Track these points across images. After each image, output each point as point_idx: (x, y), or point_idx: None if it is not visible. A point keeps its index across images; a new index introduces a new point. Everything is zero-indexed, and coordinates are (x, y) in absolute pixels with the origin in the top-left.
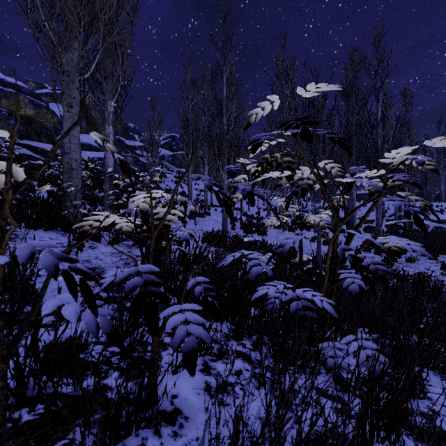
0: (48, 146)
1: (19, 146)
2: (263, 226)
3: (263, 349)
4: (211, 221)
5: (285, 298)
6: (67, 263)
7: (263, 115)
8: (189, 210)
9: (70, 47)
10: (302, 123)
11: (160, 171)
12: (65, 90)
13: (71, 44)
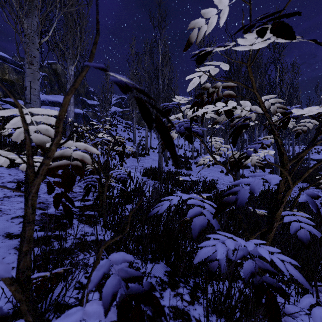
0: None
1: (4, 103)
2: (189, 163)
3: (201, 300)
4: (150, 159)
5: (234, 256)
6: (14, 199)
7: (206, 33)
8: (129, 150)
9: (29, 12)
10: (271, 19)
11: (113, 123)
12: (26, 49)
13: (32, 11)
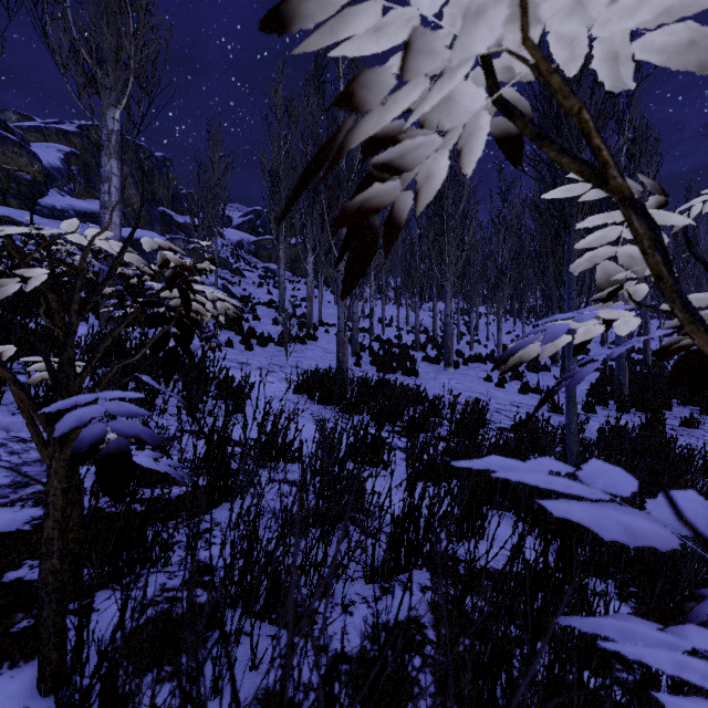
0: (20, 214)
1: None
2: (411, 360)
3: None
4: (318, 350)
5: None
6: None
7: None
8: (225, 310)
9: None
10: None
11: (234, 267)
12: None
13: None
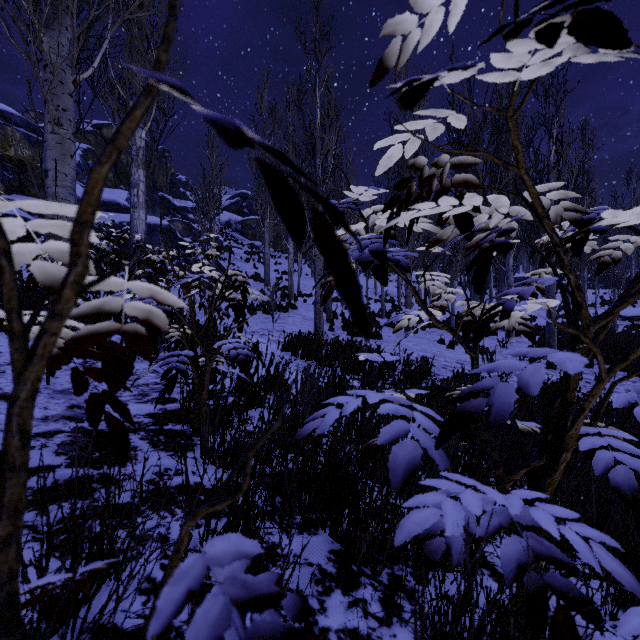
0: None
1: None
2: (376, 325)
3: (406, 614)
4: (298, 317)
5: (481, 527)
6: None
7: (419, 47)
8: (255, 299)
9: (53, 20)
10: (569, 5)
11: (224, 244)
12: (48, 95)
13: (59, 18)
